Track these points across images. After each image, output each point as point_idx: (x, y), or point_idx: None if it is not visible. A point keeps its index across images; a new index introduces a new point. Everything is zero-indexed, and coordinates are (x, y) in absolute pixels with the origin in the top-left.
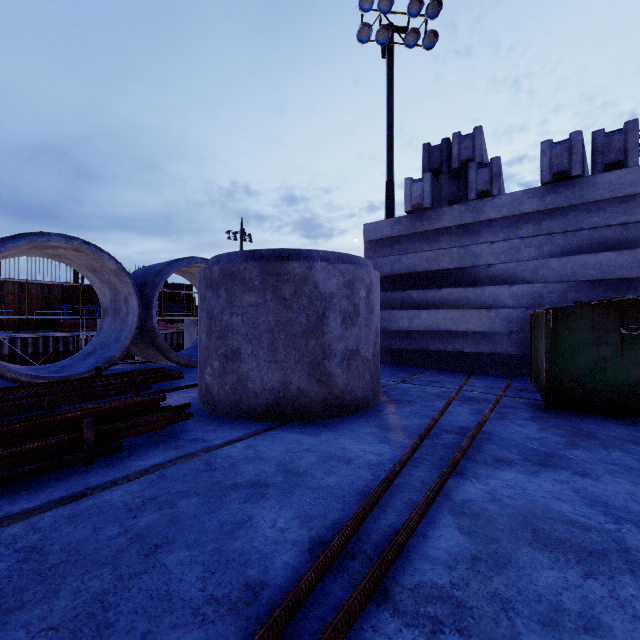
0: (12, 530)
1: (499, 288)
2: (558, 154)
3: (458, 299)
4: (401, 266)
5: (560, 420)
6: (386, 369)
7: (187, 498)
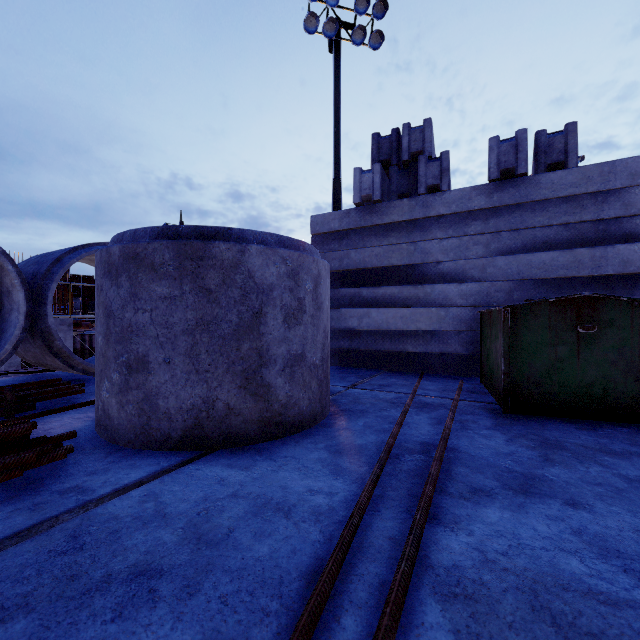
0: None
1: (449, 286)
2: (505, 151)
3: (408, 297)
4: (350, 262)
5: (523, 427)
6: (334, 372)
7: (6, 624)
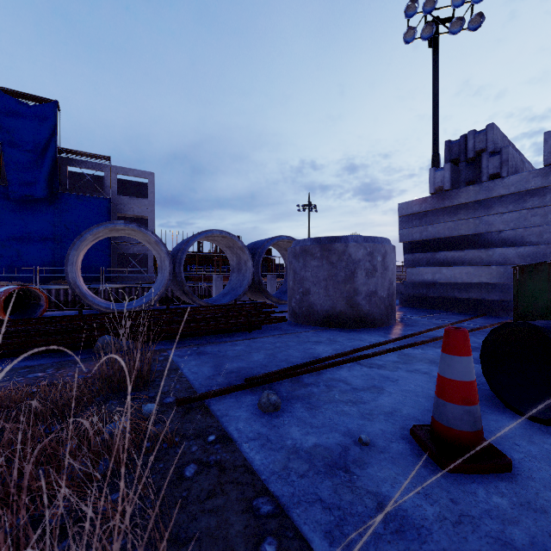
0: (238, 342)
1: (507, 249)
2: None
3: (473, 258)
4: (427, 234)
5: None
6: (413, 310)
7: (291, 342)
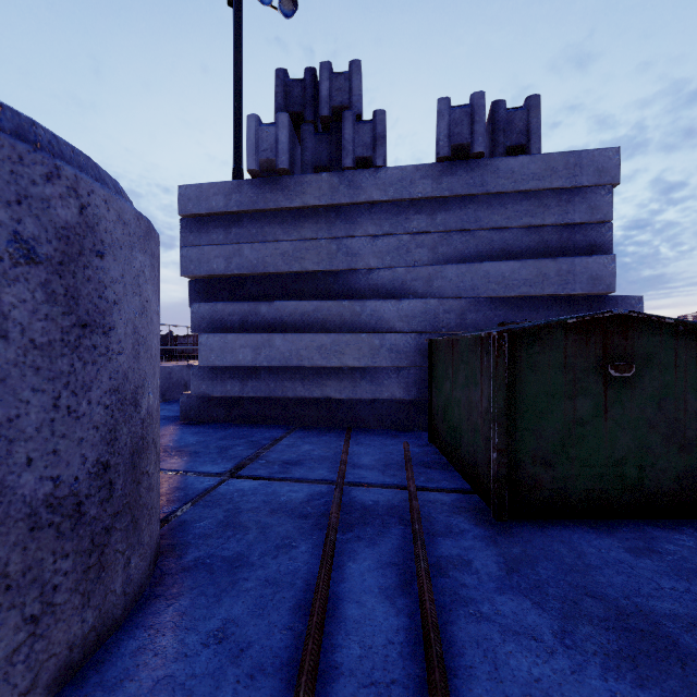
0: None
1: (385, 303)
2: (458, 120)
3: (329, 318)
4: (242, 262)
5: (554, 567)
6: (213, 437)
7: None
